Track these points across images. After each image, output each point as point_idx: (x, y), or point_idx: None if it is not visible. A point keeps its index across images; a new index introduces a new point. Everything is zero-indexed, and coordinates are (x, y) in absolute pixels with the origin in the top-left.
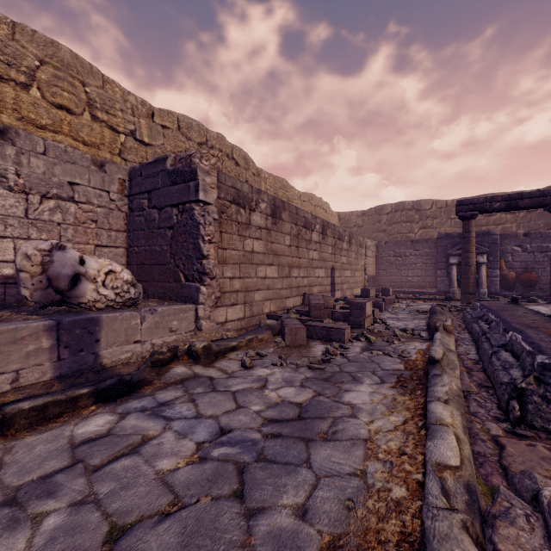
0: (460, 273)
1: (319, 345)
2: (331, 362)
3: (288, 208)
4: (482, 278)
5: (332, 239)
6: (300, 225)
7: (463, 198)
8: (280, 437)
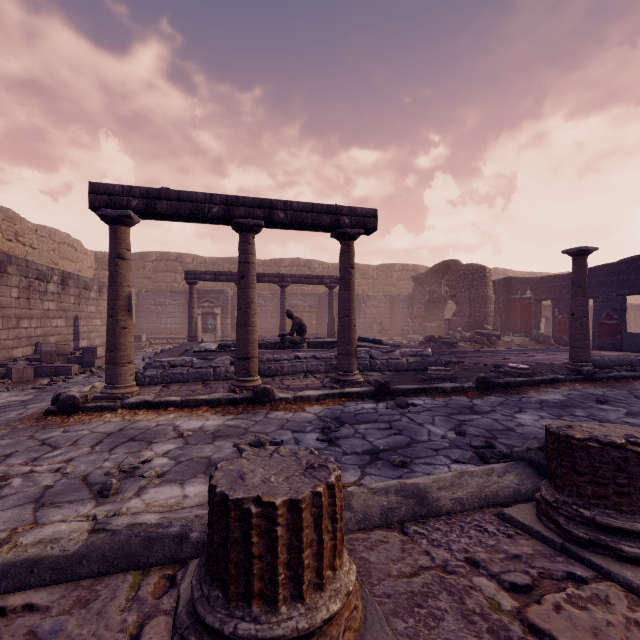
0: (204, 321)
1: (47, 379)
2: (54, 385)
3: (16, 262)
4: (218, 325)
5: (76, 289)
6: (31, 277)
7: (218, 258)
8: (9, 407)
